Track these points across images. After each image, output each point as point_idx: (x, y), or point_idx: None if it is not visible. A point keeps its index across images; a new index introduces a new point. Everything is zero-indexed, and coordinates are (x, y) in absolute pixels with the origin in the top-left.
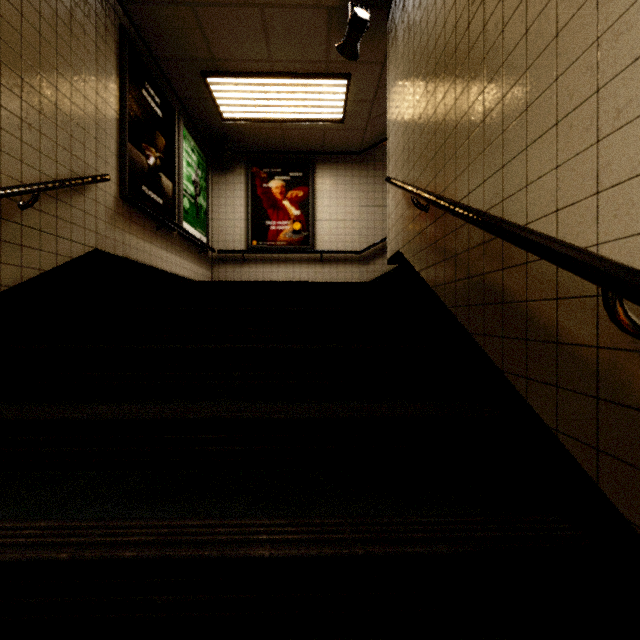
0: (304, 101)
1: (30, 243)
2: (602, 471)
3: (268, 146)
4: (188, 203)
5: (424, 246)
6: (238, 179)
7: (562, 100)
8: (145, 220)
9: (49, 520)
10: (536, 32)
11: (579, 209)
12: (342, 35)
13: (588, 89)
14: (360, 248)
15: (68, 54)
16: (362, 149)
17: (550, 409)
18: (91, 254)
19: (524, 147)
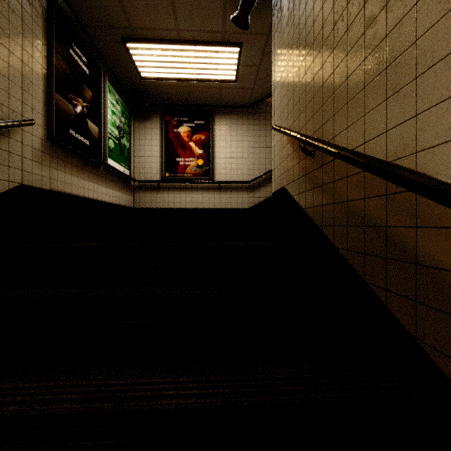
0: (205, 64)
1: None
2: None
3: (178, 100)
4: (113, 143)
5: (310, 187)
6: (154, 125)
7: None
8: (73, 158)
9: None
10: None
11: None
12: (236, 9)
13: None
14: (248, 179)
15: None
16: (250, 104)
17: None
18: (16, 189)
19: None
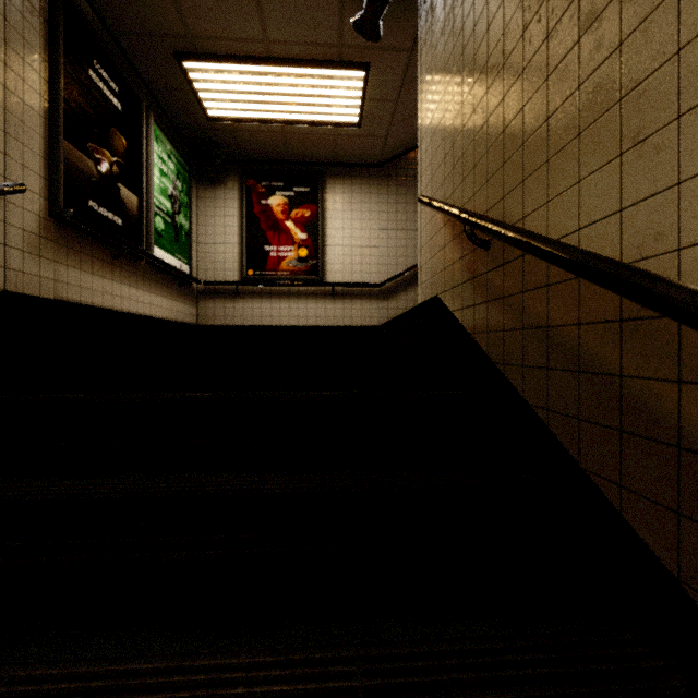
0: (311, 97)
1: None
2: None
3: (267, 154)
4: (162, 223)
5: (482, 299)
6: (230, 194)
7: None
8: (94, 246)
9: None
10: None
11: None
12: (359, 9)
13: None
14: (379, 280)
15: None
16: (382, 161)
17: None
18: None
19: None
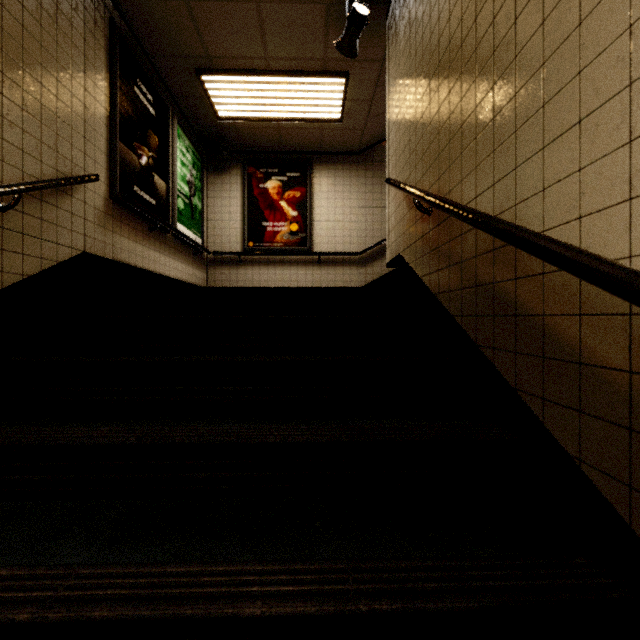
0: (301, 100)
1: (12, 247)
2: (636, 512)
3: (265, 146)
4: (182, 204)
5: (427, 251)
6: (234, 179)
7: (586, 95)
8: (137, 221)
9: (12, 567)
10: (555, 21)
11: (607, 216)
12: (340, 32)
13: (618, 83)
14: (358, 250)
15: (54, 48)
16: (360, 149)
17: (572, 436)
18: (79, 257)
19: (540, 147)
